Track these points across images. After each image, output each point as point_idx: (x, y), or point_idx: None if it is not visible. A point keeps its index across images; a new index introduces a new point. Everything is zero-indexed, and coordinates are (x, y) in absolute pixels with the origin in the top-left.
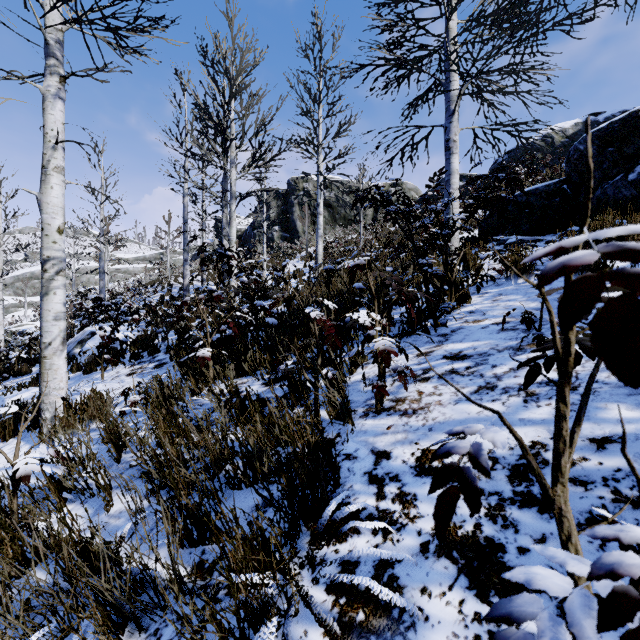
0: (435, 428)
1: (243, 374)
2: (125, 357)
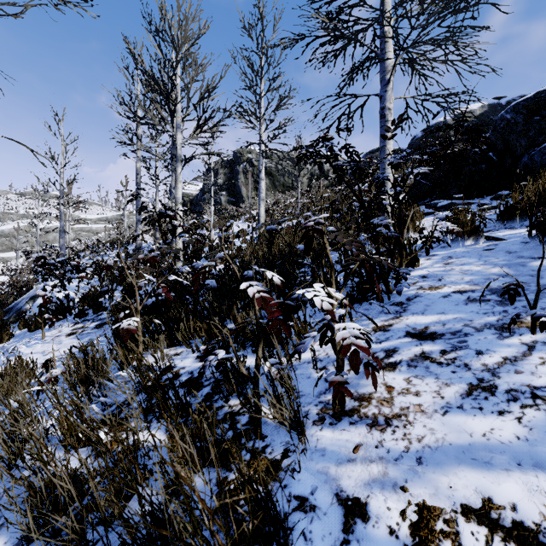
0: (426, 459)
1: (178, 343)
2: (72, 314)
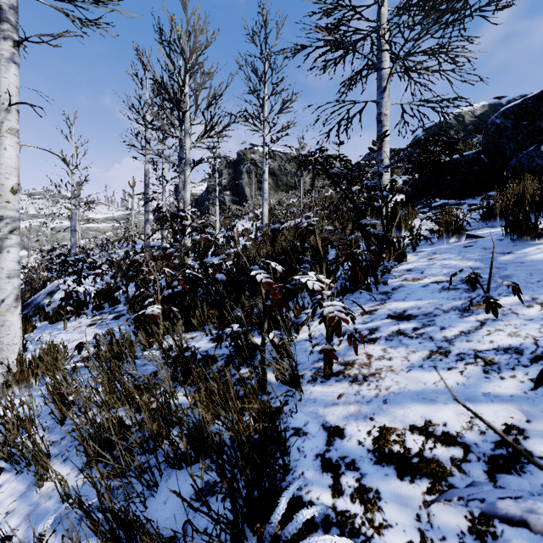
0: (390, 400)
1: (193, 329)
2: (89, 308)
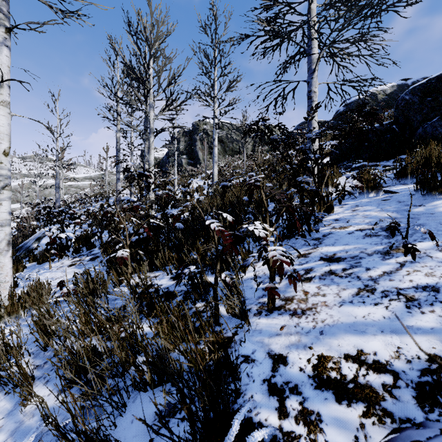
0: (326, 331)
1: (156, 269)
2: (70, 251)
